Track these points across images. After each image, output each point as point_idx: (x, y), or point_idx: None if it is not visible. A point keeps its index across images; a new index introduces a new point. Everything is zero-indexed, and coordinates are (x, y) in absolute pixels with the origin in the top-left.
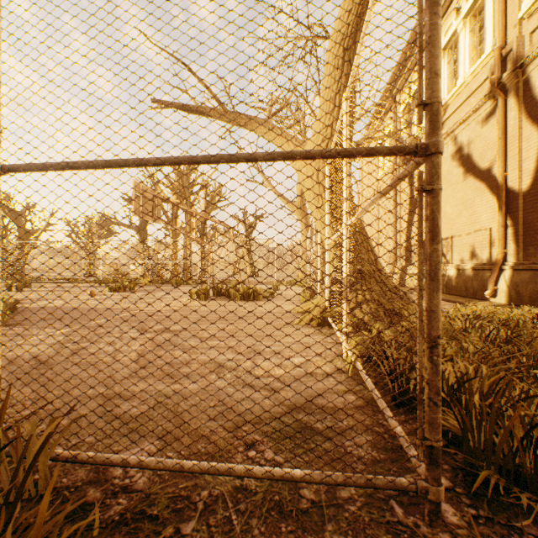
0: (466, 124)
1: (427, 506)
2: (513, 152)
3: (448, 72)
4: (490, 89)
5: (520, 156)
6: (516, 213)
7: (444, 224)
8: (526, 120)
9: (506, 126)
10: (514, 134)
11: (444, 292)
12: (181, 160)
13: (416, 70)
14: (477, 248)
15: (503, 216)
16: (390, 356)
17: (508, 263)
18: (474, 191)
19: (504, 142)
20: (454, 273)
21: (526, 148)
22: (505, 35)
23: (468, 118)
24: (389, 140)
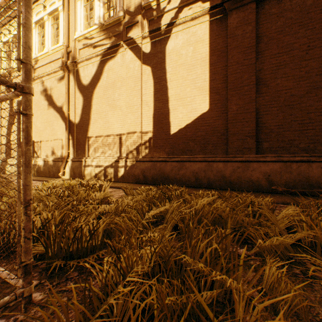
0: (50, 77)
1: (24, 302)
2: (72, 103)
3: (39, 39)
4: (62, 65)
5: (76, 106)
6: (74, 133)
7: (36, 133)
8: (78, 90)
9: (70, 88)
10: (73, 94)
11: (36, 175)
12: None
13: (16, 22)
14: (55, 149)
15: (68, 134)
16: None
17: (70, 158)
18: (54, 117)
19: (69, 96)
20: (43, 163)
21: (78, 103)
22: (69, 42)
23: (51, 74)
24: None
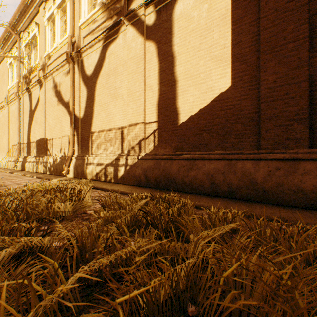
0: (59, 72)
1: None
2: (77, 96)
3: (51, 36)
4: (66, 56)
5: (80, 99)
6: (78, 129)
7: (49, 130)
8: (82, 82)
9: (75, 81)
10: (77, 86)
11: (47, 173)
12: None
13: (33, 22)
14: (64, 146)
15: (73, 129)
16: None
17: (75, 155)
18: (63, 113)
19: (74, 89)
20: (52, 161)
21: (82, 96)
22: (74, 32)
23: (60, 69)
24: (17, 64)
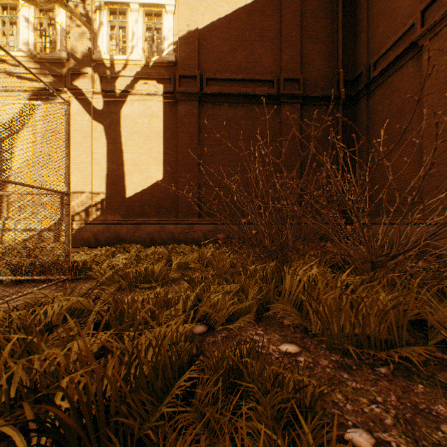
0: None
1: (69, 282)
2: None
3: None
4: None
5: None
6: None
7: None
8: None
9: None
10: None
11: None
12: (12, 182)
13: None
14: None
15: None
16: (11, 264)
17: None
18: None
19: None
20: None
21: None
22: None
23: None
24: None
